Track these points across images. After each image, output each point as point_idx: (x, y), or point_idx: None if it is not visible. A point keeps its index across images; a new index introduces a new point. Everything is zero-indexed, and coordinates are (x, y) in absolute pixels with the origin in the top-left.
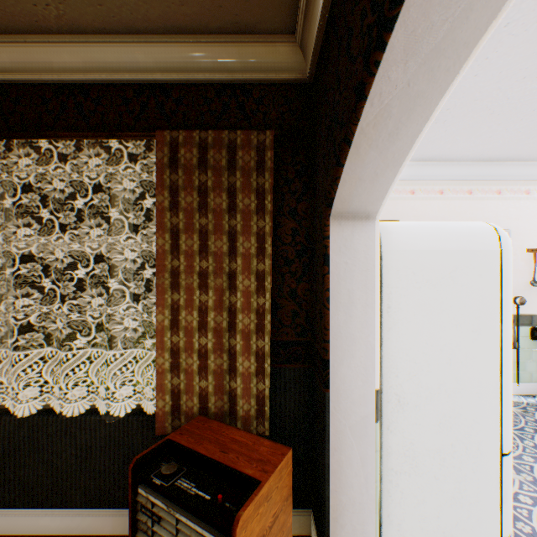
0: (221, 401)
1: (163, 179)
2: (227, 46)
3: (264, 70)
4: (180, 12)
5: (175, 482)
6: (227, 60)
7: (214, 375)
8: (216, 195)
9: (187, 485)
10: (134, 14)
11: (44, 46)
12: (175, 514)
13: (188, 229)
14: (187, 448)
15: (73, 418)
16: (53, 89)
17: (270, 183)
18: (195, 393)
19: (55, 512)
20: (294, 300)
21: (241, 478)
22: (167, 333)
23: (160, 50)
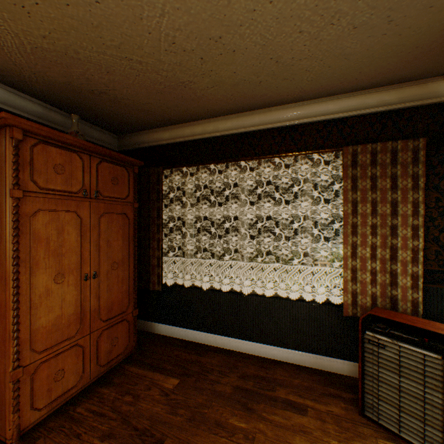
0: (383, 302)
1: (346, 174)
2: (389, 91)
3: (414, 100)
4: (367, 82)
5: (389, 331)
6: (387, 99)
7: (379, 286)
8: (382, 180)
9: (397, 333)
10: (337, 89)
11: (278, 111)
12: (398, 343)
13: (362, 201)
14: (386, 318)
15: (287, 301)
16: (277, 131)
17: (422, 170)
18: (367, 294)
19: (278, 348)
20: (436, 244)
21: (434, 334)
22: (348, 259)
23: (343, 101)
